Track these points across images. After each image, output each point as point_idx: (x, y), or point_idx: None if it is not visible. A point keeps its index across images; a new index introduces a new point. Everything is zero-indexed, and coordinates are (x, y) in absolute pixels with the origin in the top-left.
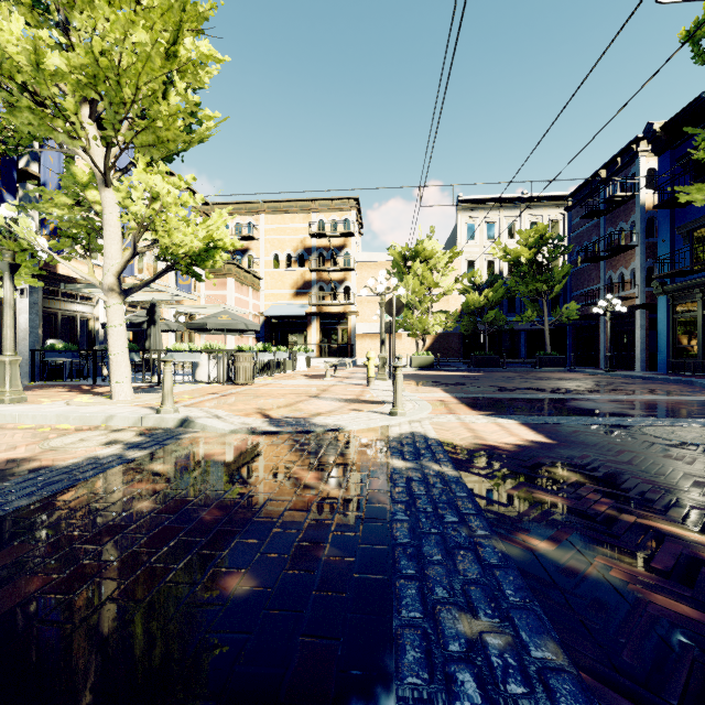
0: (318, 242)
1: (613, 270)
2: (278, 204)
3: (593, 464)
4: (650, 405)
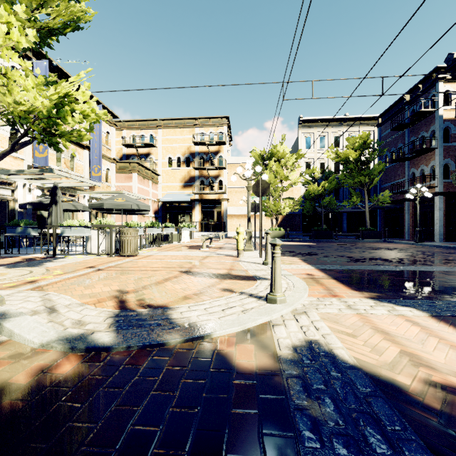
0: (200, 149)
1: (415, 167)
2: (171, 121)
3: None
4: None
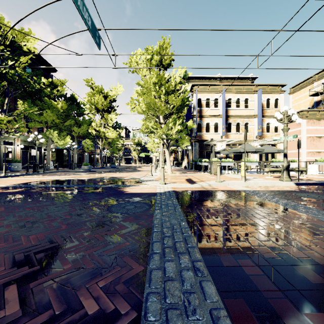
0: None
1: None
2: None
3: (101, 192)
4: (276, 229)
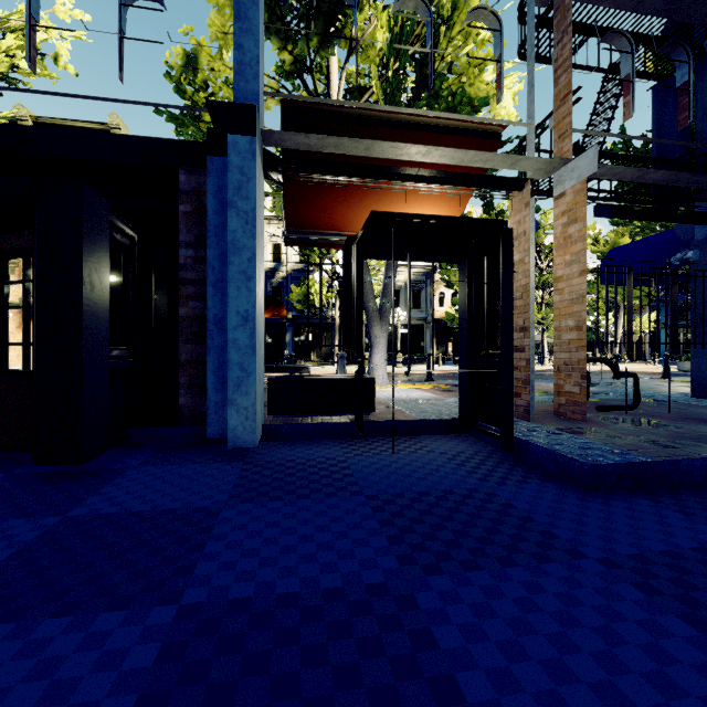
0: None
1: None
2: None
3: None
4: None
